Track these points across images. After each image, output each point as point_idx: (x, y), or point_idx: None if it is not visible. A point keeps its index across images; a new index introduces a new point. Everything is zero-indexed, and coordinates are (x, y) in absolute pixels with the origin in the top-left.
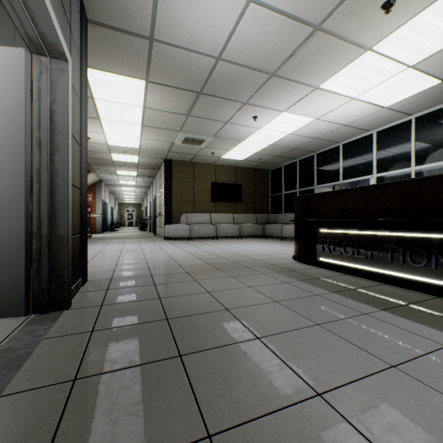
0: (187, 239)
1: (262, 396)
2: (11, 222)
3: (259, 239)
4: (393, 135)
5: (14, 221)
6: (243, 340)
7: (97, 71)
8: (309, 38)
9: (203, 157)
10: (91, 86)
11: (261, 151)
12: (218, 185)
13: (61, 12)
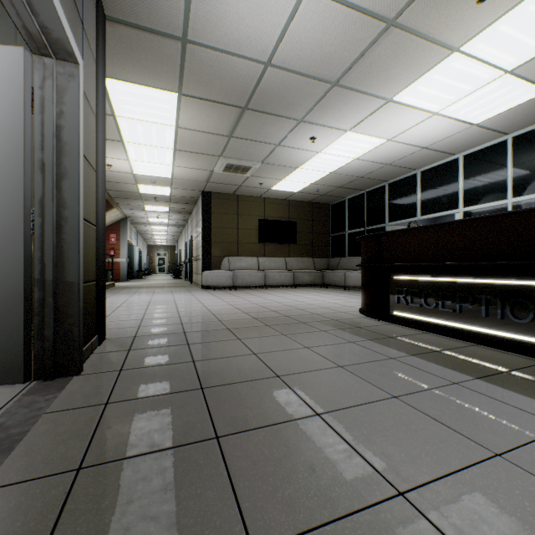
0: (230, 289)
1: (325, 495)
2: (7, 265)
3: (317, 289)
4: (484, 159)
5: (11, 264)
6: (298, 417)
7: (119, 82)
8: (381, 36)
9: (249, 188)
10: (111, 100)
11: (320, 180)
12: (267, 222)
13: (70, 3)
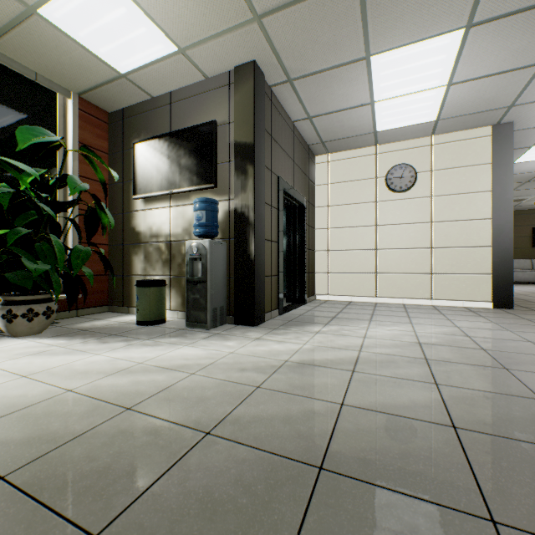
0: None
1: None
2: None
3: None
4: None
5: None
6: None
7: None
8: None
9: (522, 206)
10: None
11: None
12: None
13: None
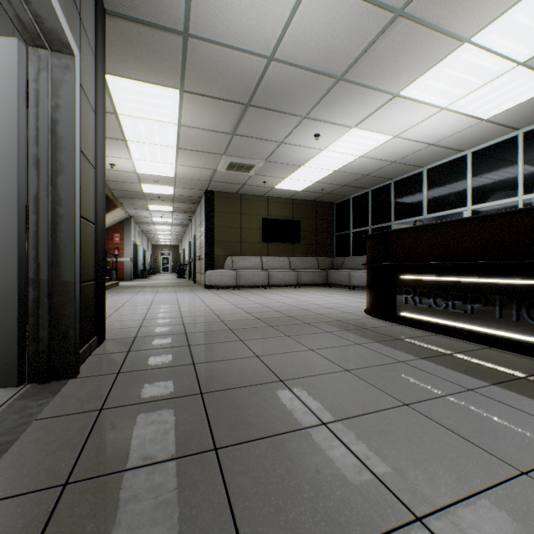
0: (233, 288)
1: (333, 519)
2: None
3: (321, 289)
4: (494, 156)
5: (4, 263)
6: (303, 427)
7: (121, 79)
8: (388, 27)
9: (253, 187)
10: (113, 98)
11: (325, 179)
12: (271, 221)
13: None
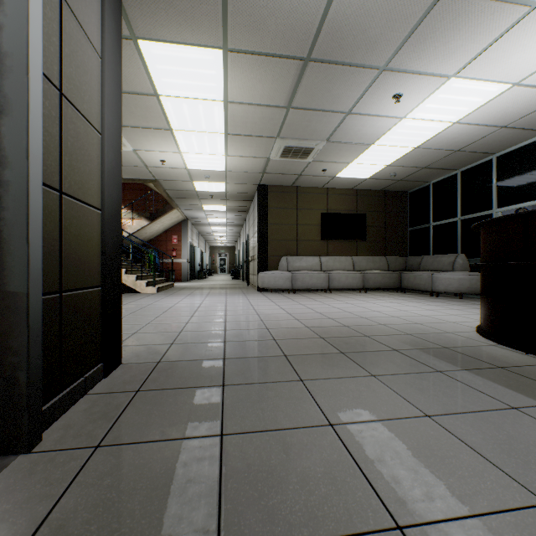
0: (288, 292)
1: None
2: None
3: (393, 294)
4: None
5: None
6: None
7: (155, 44)
8: None
9: (310, 178)
10: (151, 74)
11: (399, 160)
12: (331, 216)
13: None
